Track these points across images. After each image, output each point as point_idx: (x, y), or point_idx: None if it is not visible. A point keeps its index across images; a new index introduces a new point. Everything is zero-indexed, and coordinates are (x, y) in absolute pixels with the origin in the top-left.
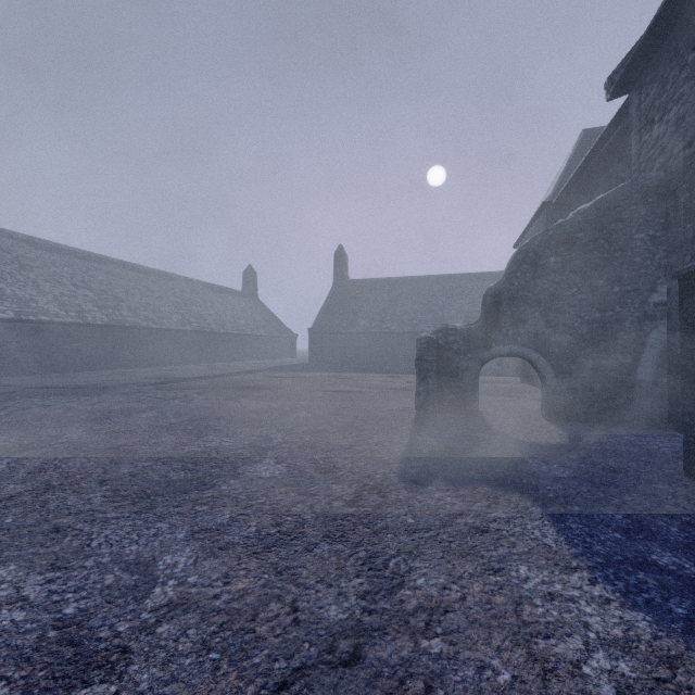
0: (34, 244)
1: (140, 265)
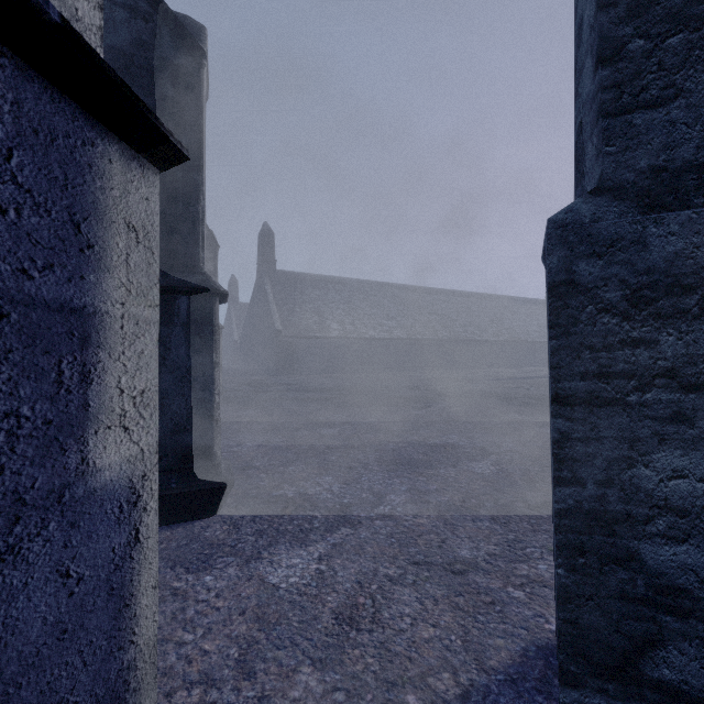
0: (406, 289)
1: (462, 291)
